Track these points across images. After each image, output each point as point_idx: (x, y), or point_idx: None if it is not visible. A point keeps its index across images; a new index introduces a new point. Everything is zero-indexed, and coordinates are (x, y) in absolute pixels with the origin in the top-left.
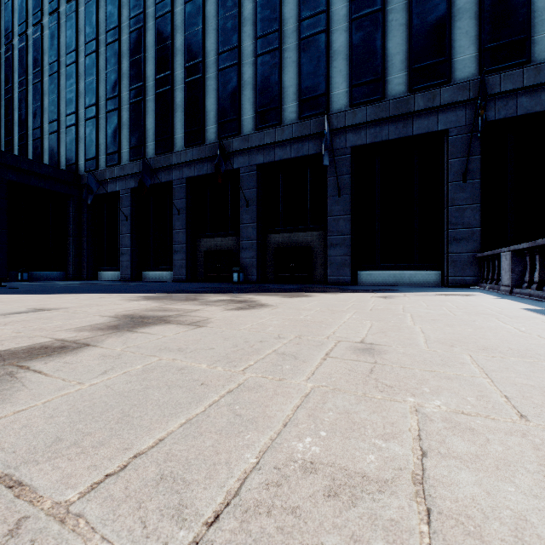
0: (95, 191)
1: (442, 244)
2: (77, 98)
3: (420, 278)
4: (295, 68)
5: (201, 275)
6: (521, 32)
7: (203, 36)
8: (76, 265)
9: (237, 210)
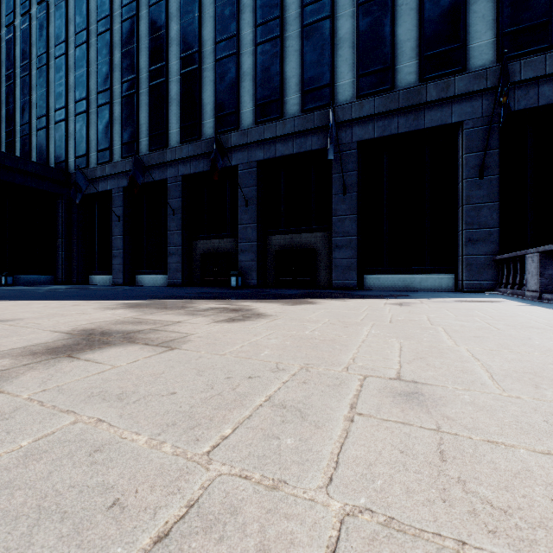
0: (84, 189)
1: (456, 246)
2: (66, 92)
3: (432, 282)
4: (297, 57)
5: (197, 279)
6: (543, 15)
7: (199, 24)
8: (65, 268)
9: (235, 210)
